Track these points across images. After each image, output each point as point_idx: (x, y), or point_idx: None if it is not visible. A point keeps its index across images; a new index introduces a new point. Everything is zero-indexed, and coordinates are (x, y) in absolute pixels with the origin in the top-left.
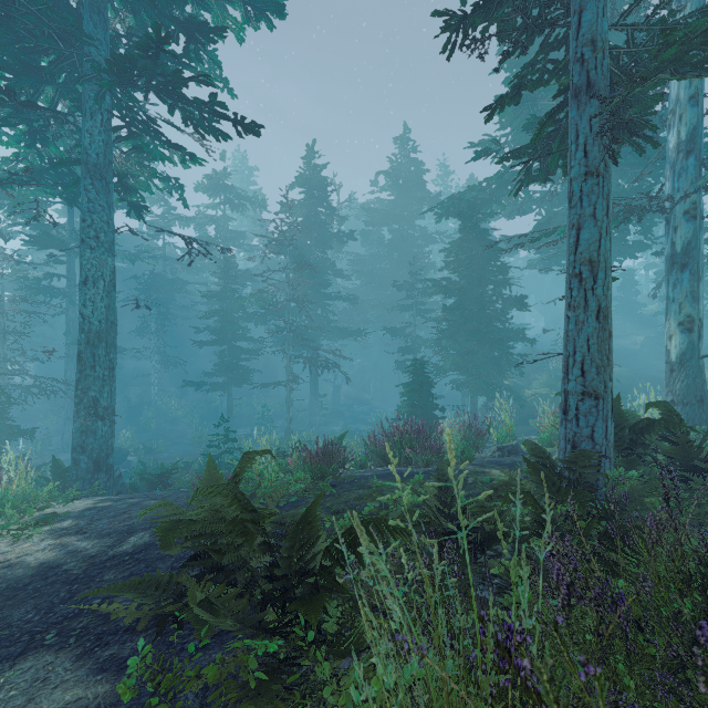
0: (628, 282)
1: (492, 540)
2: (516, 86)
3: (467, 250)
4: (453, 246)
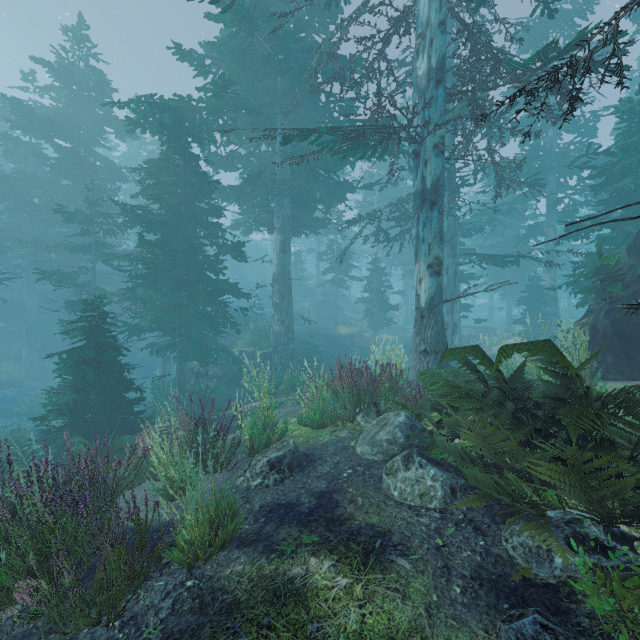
0: (299, 260)
1: None
2: None
3: (174, 173)
4: (152, 166)
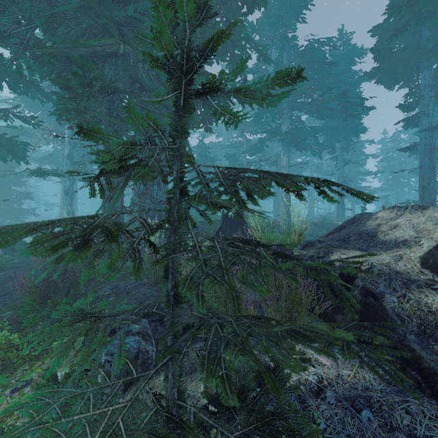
0: None
1: None
2: None
3: None
4: None
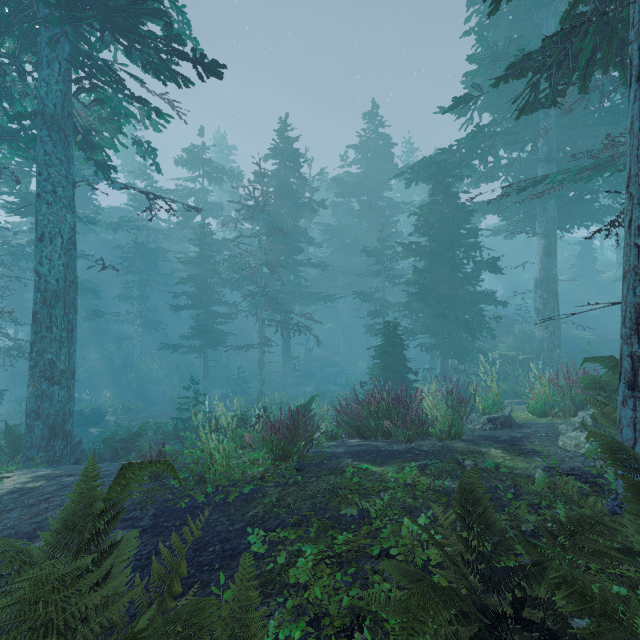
0: (587, 250)
1: None
2: None
3: (438, 213)
4: (422, 210)
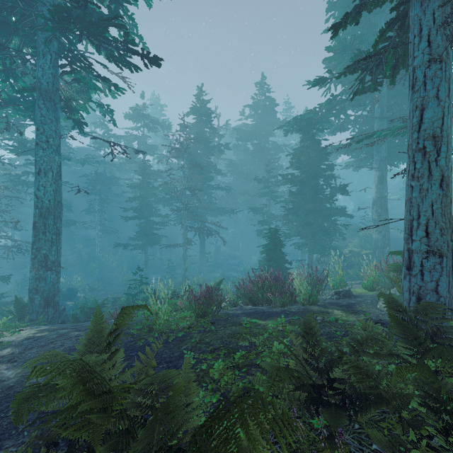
0: None
1: (367, 400)
2: (357, 6)
3: (306, 154)
4: (296, 151)
